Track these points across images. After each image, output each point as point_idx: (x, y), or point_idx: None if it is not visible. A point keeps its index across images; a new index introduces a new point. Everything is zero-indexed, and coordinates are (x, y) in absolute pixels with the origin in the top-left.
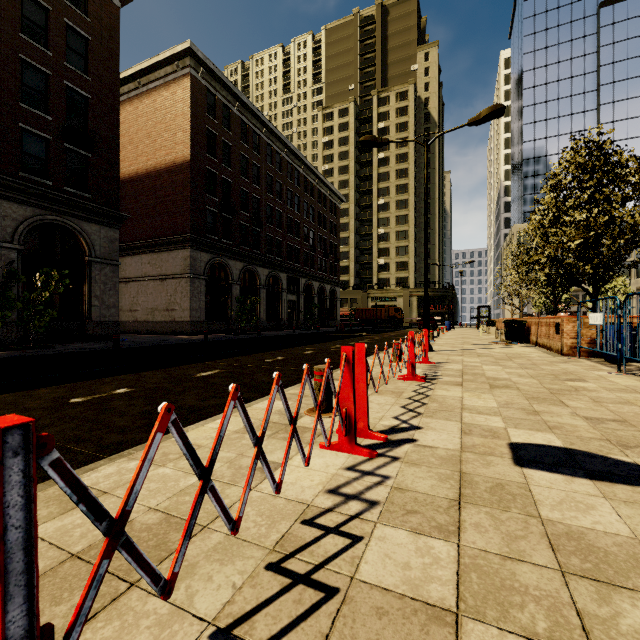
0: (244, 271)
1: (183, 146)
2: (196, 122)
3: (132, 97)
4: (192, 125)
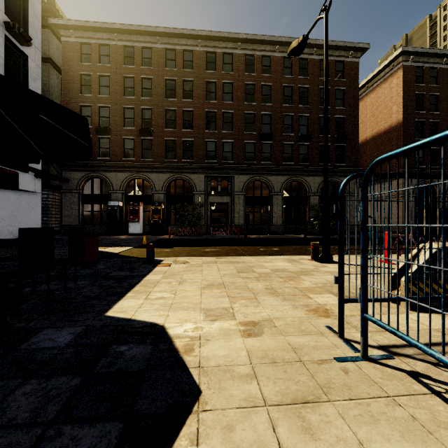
0: None
1: (397, 114)
2: (406, 94)
3: (363, 97)
4: (403, 98)
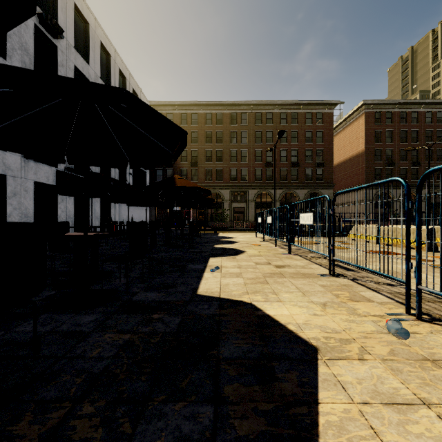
0: (404, 193)
1: (362, 145)
2: (368, 131)
3: (344, 128)
4: (366, 134)
